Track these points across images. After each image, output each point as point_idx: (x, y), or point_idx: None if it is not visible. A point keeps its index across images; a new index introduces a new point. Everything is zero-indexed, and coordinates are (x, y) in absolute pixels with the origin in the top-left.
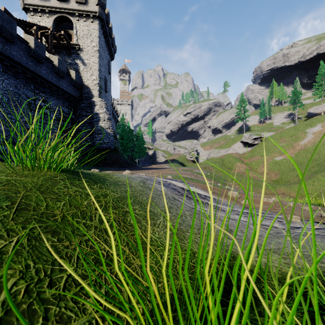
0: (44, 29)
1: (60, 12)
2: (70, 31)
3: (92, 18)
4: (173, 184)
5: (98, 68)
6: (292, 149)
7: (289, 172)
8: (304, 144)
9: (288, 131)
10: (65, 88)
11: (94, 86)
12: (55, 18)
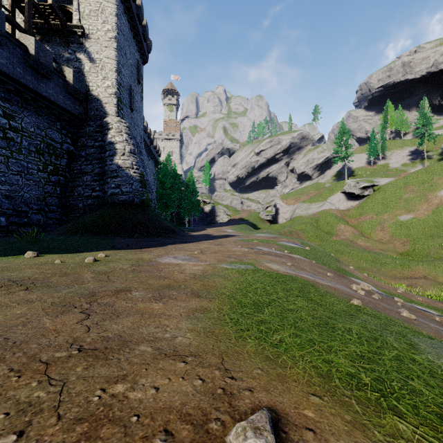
0: None
1: None
2: (70, 7)
3: None
4: None
5: (115, 68)
6: (425, 202)
7: (426, 240)
8: None
9: (416, 175)
10: (53, 96)
11: (109, 98)
12: None
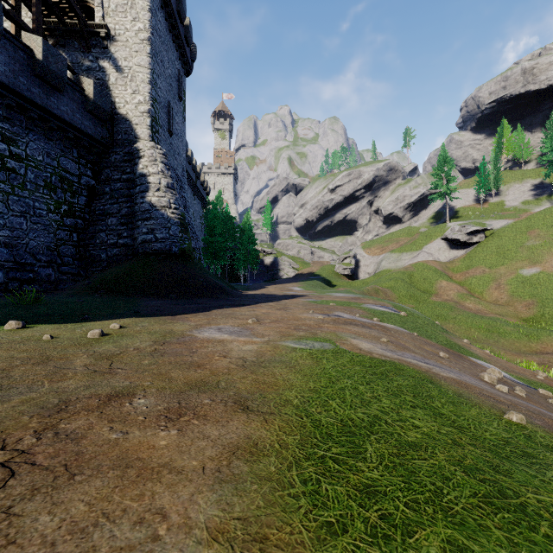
0: None
1: None
2: (91, 2)
3: None
4: None
5: (148, 78)
6: None
7: None
8: None
9: (543, 216)
10: (68, 115)
11: (140, 117)
12: None
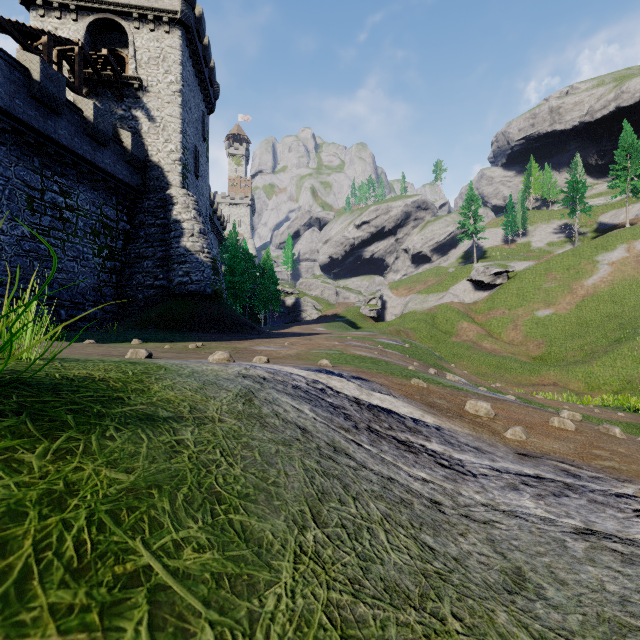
0: (66, 44)
1: (101, 11)
2: (123, 51)
3: (168, 24)
4: (334, 390)
5: (180, 128)
6: (569, 294)
7: (564, 341)
8: (593, 285)
9: (561, 259)
10: (110, 167)
11: (172, 165)
12: (89, 23)
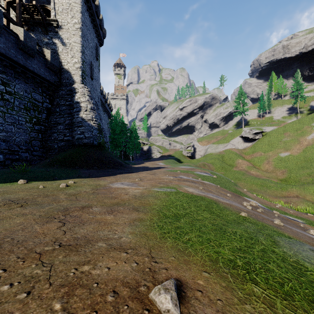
0: None
1: None
2: (48, 6)
3: None
4: None
5: (80, 49)
6: (298, 144)
7: (298, 171)
8: (312, 139)
9: (292, 125)
10: (37, 69)
11: (76, 70)
12: None
